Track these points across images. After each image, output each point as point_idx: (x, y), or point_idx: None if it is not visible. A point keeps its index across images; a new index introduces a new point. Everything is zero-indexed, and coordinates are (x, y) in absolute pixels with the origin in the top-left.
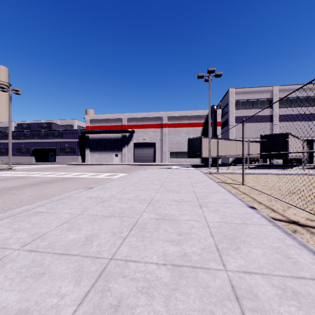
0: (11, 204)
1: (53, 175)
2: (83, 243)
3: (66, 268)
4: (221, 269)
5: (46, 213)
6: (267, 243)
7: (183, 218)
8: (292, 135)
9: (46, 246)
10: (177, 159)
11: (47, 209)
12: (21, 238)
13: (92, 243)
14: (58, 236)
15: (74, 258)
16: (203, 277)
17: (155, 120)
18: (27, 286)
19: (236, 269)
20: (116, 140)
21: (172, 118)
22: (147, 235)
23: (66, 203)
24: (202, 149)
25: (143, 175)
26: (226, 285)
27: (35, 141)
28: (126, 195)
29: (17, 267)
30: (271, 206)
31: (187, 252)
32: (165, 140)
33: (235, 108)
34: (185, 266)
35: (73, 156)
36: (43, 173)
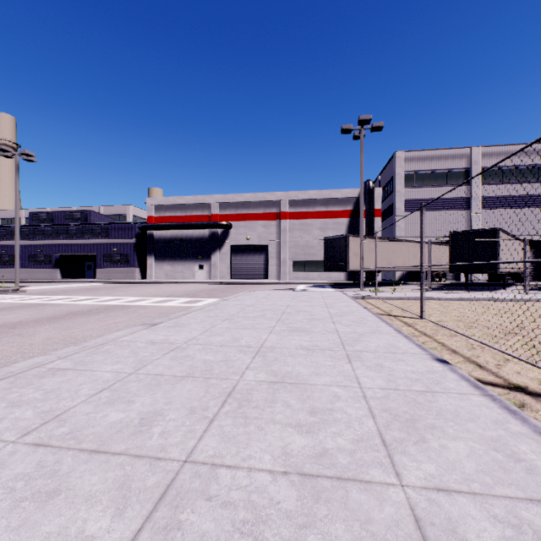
0: (13, 354)
1: (90, 301)
2: (135, 430)
3: (100, 481)
4: (392, 484)
5: (72, 371)
6: (474, 431)
7: (318, 380)
8: (505, 232)
9: (66, 436)
10: (305, 274)
11: (75, 364)
12: (21, 420)
13: (151, 429)
14: (89, 416)
15: (116, 460)
16: (359, 500)
17: (268, 206)
18: (23, 519)
19: (421, 483)
20: (201, 241)
21: (296, 203)
22: (253, 414)
23: (109, 352)
24: (349, 256)
25: (246, 302)
26: (405, 517)
27: (60, 243)
28: (216, 337)
29: (8, 477)
30: (474, 358)
31: (328, 448)
32: (284, 241)
33: (406, 185)
34: (324, 477)
35: (125, 268)
36: (72, 298)
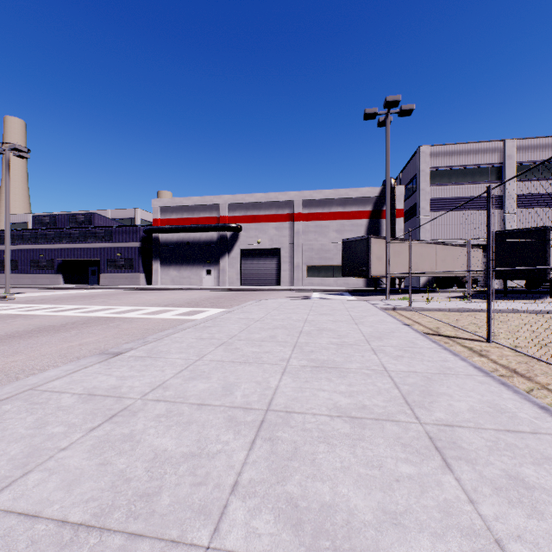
0: None
1: (74, 312)
2: None
3: None
4: None
5: None
6: None
7: None
8: None
9: None
10: (320, 280)
11: None
12: None
13: None
14: None
15: None
16: None
17: (280, 207)
18: None
19: None
20: (209, 244)
21: (310, 204)
22: None
23: None
24: (371, 260)
25: (254, 316)
26: None
27: (63, 247)
28: (198, 382)
29: None
30: None
31: None
32: (297, 244)
33: (431, 182)
34: None
35: (130, 273)
36: (58, 307)
